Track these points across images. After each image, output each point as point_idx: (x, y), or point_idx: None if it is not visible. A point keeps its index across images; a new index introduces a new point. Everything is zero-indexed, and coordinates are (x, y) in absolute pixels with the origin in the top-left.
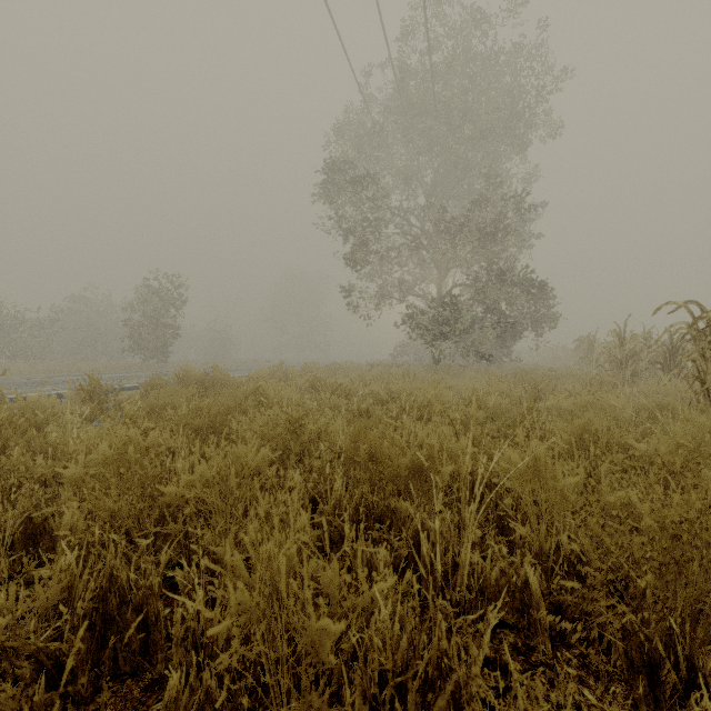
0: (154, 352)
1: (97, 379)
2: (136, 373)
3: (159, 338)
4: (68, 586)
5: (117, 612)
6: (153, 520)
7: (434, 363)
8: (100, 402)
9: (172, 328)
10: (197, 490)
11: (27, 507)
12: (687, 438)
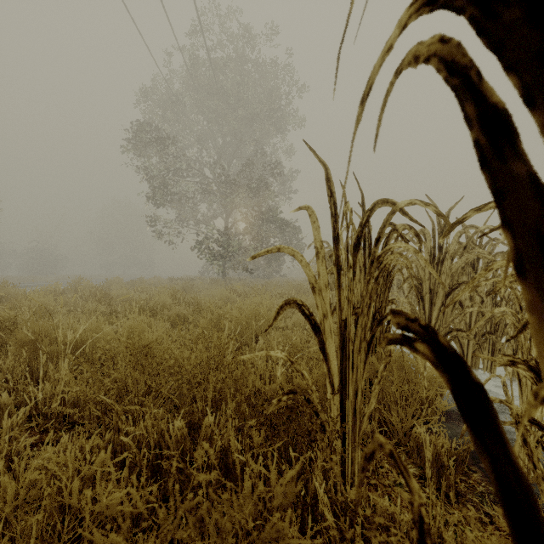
0: None
1: None
2: None
3: None
4: None
5: None
6: None
7: (223, 278)
8: None
9: None
10: None
11: None
12: (242, 316)
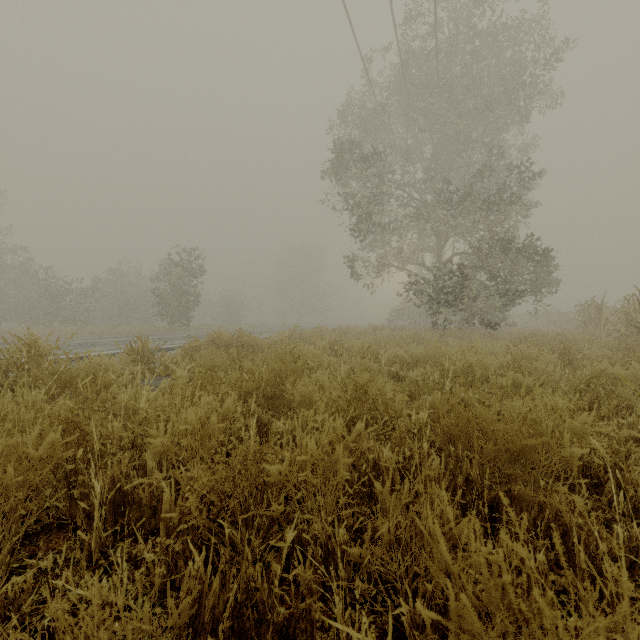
0: (179, 317)
1: (145, 341)
2: (167, 336)
3: (183, 304)
4: (168, 569)
5: (255, 631)
6: (253, 500)
7: (433, 327)
8: (148, 363)
9: (194, 296)
10: (307, 471)
11: (116, 475)
12: None
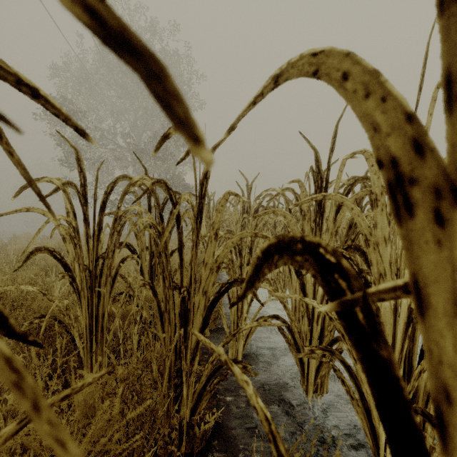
0: None
1: None
2: None
3: None
4: None
5: None
6: None
7: None
8: None
9: None
10: None
11: None
12: None
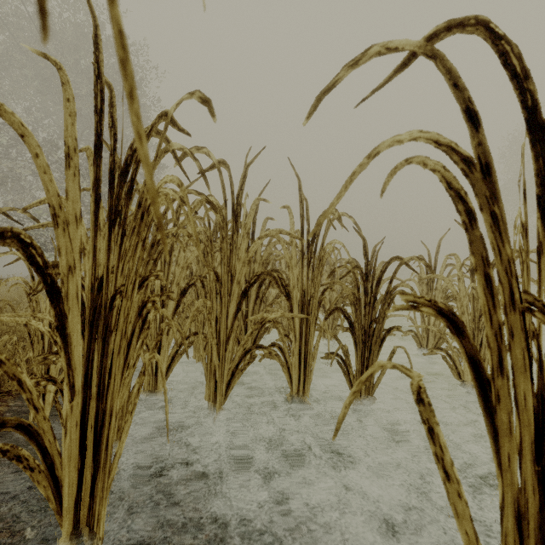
0: None
1: None
2: None
3: None
4: None
5: None
6: None
7: None
8: None
9: None
10: None
11: None
12: None
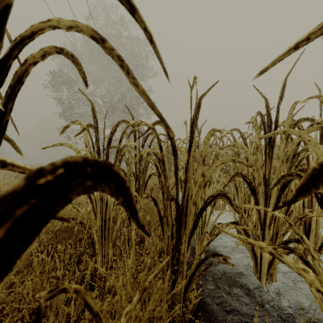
0: None
1: None
2: None
3: None
4: None
5: None
6: None
7: None
8: None
9: None
10: None
11: None
12: None
